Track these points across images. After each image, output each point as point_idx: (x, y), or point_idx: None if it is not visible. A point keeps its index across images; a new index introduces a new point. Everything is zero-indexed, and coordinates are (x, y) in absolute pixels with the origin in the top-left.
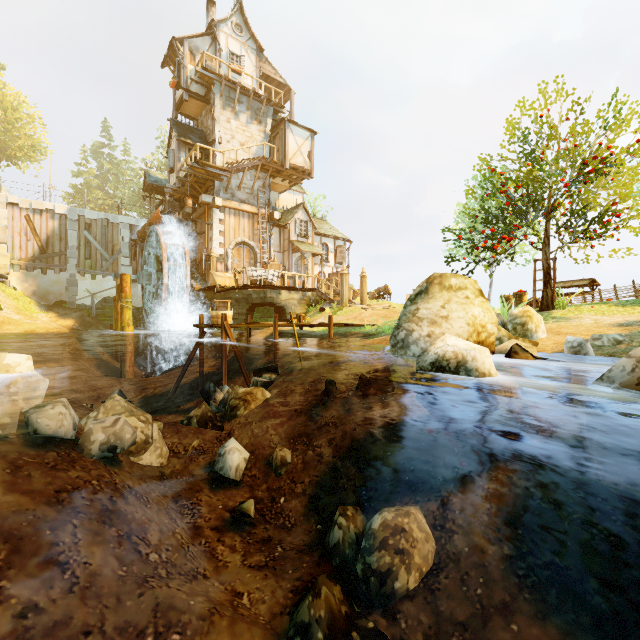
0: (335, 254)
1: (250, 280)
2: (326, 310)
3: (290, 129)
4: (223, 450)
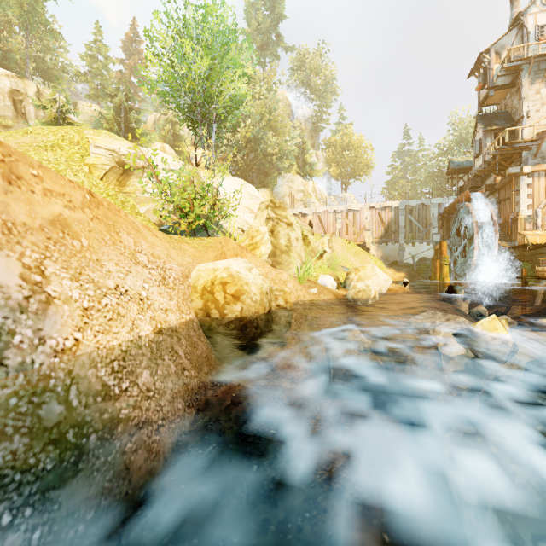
0: None
1: None
2: None
3: None
4: None
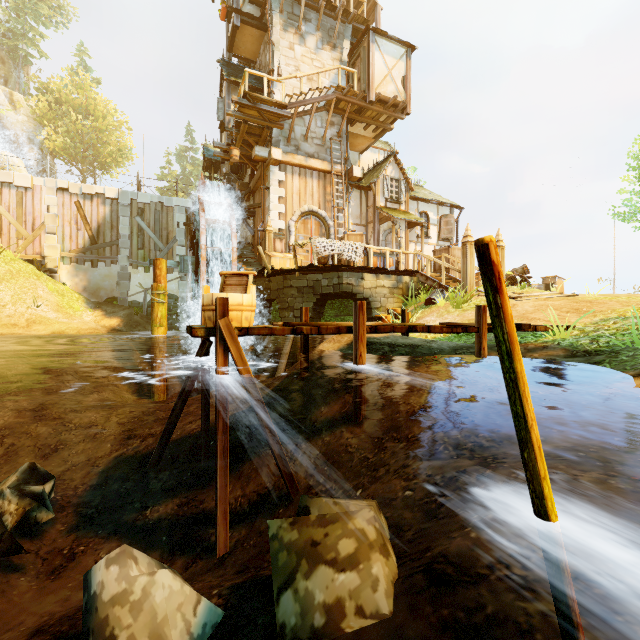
0: (438, 227)
1: (317, 258)
2: (439, 302)
3: (376, 44)
4: None
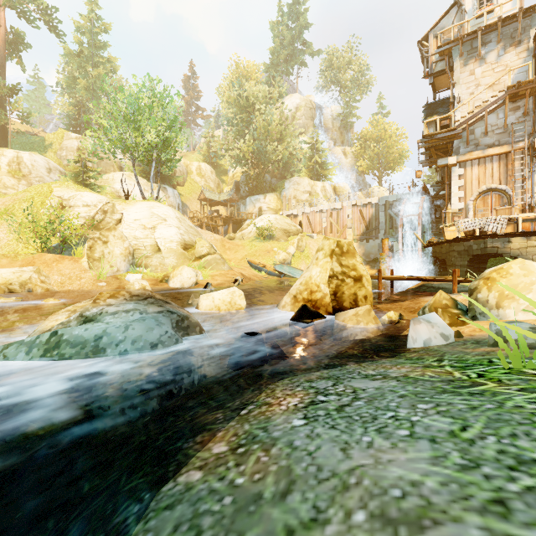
0: None
1: (464, 232)
2: None
3: None
4: None
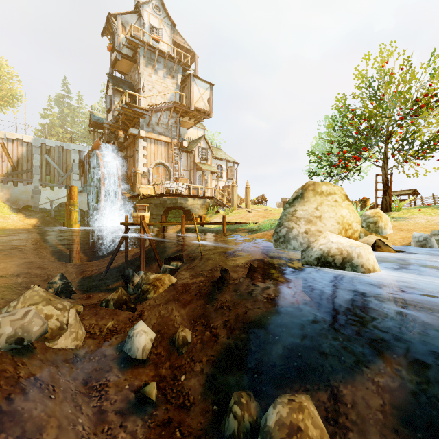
0: (227, 172)
1: (165, 190)
2: (221, 212)
3: (195, 82)
4: (132, 332)
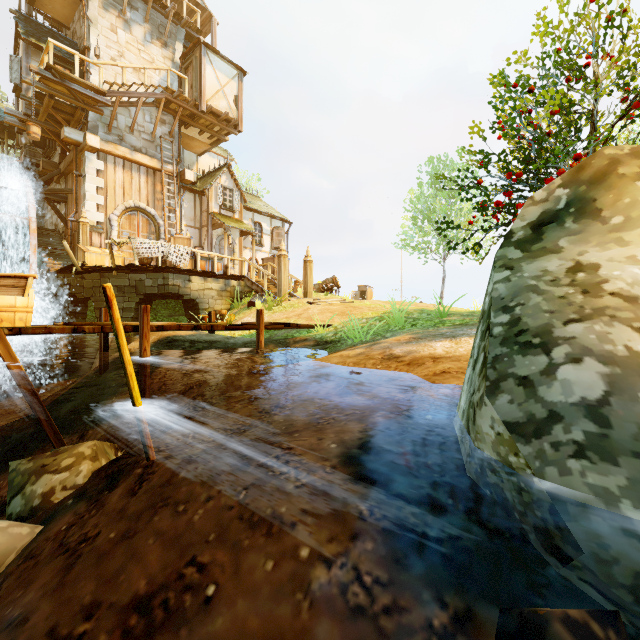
0: (271, 237)
1: (139, 258)
2: (257, 305)
3: (208, 58)
4: None
